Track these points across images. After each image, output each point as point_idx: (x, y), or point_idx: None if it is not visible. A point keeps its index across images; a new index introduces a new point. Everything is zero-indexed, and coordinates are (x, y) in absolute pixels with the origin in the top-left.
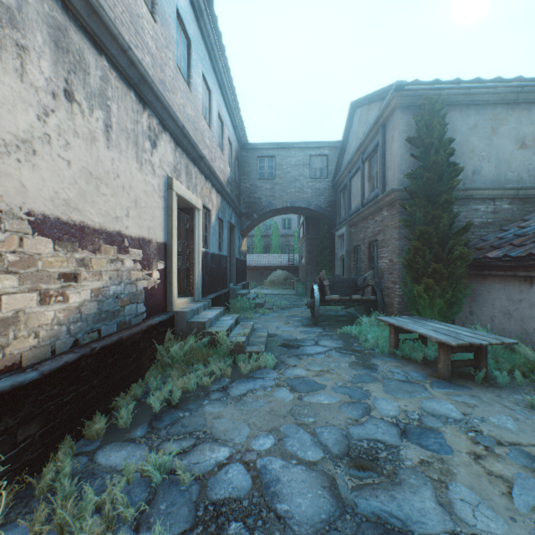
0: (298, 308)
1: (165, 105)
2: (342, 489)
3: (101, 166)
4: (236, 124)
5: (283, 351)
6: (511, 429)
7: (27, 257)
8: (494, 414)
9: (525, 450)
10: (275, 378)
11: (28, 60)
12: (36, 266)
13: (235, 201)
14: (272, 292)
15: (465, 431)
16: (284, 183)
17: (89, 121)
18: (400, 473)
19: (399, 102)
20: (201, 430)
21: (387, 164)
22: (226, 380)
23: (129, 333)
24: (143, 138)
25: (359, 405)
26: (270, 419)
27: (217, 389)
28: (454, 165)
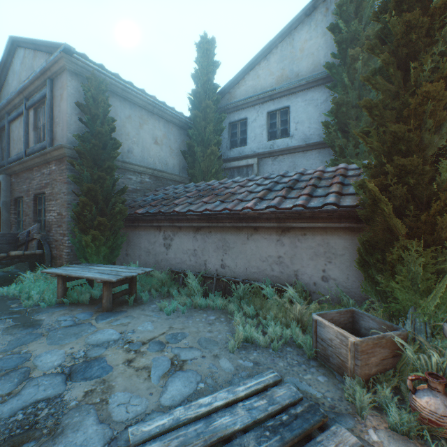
0: None
1: None
2: None
3: None
4: None
5: None
6: (150, 329)
7: None
8: (141, 323)
9: (158, 340)
10: None
11: None
12: None
13: None
14: None
15: (122, 346)
16: None
17: None
18: (64, 420)
19: (69, 65)
20: None
21: (56, 119)
22: None
23: None
24: None
25: (15, 373)
26: None
27: None
28: (116, 140)
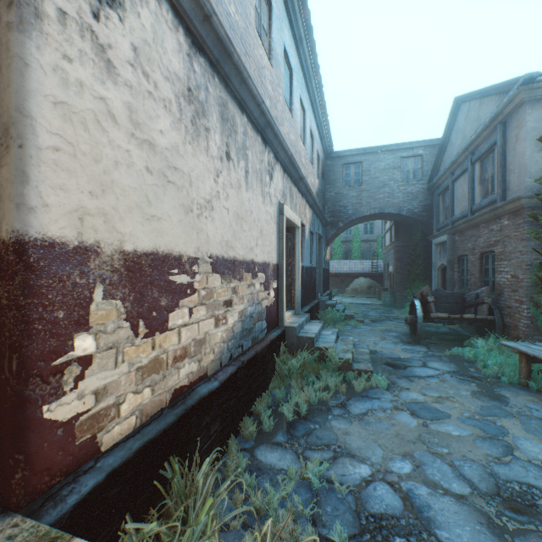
0: (390, 321)
1: (281, 140)
2: (502, 529)
3: (243, 207)
4: (323, 136)
5: (390, 371)
6: None
7: (209, 291)
8: None
9: None
10: (390, 399)
11: (210, 138)
12: (213, 297)
13: (323, 213)
14: (355, 301)
15: None
16: (372, 189)
17: (237, 172)
18: None
19: (528, 96)
20: (335, 444)
21: (508, 166)
22: (342, 397)
23: (261, 347)
24: (265, 174)
25: (496, 441)
26: (399, 443)
27: (336, 404)
28: None
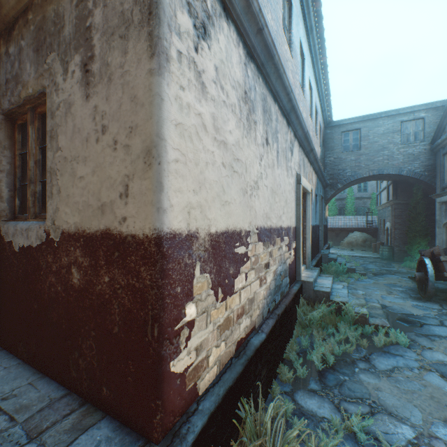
0: (391, 275)
1: (300, 121)
2: None
3: (275, 183)
4: (324, 109)
5: (406, 327)
6: None
7: (256, 257)
8: None
9: None
10: (414, 358)
11: (256, 129)
12: (258, 262)
13: (324, 176)
14: (351, 253)
15: None
16: (370, 152)
17: (272, 154)
18: None
19: None
20: (369, 398)
21: None
22: (363, 350)
23: (288, 301)
24: (288, 151)
25: None
26: (436, 406)
27: (359, 358)
28: None
